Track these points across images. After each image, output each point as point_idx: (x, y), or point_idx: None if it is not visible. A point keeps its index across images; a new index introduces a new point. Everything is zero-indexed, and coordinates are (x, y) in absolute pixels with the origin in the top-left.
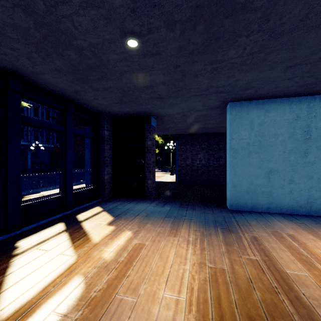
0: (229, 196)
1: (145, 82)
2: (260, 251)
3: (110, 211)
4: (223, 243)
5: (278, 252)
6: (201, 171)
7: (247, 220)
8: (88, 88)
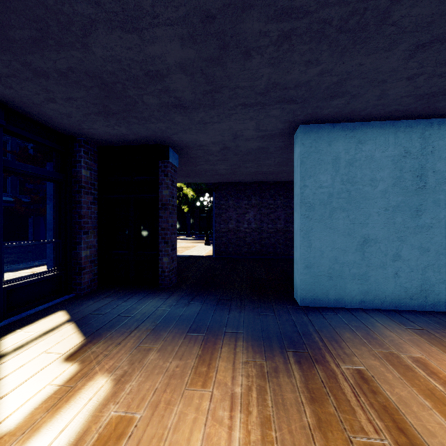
0: (300, 283)
1: (145, 60)
2: (383, 413)
3: (81, 321)
4: (306, 395)
5: (417, 413)
6: (250, 239)
7: (335, 329)
8: (20, 68)
